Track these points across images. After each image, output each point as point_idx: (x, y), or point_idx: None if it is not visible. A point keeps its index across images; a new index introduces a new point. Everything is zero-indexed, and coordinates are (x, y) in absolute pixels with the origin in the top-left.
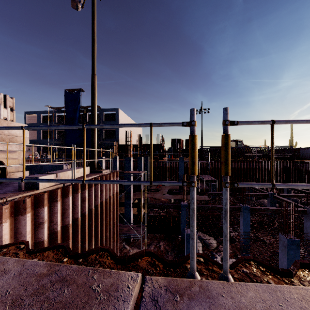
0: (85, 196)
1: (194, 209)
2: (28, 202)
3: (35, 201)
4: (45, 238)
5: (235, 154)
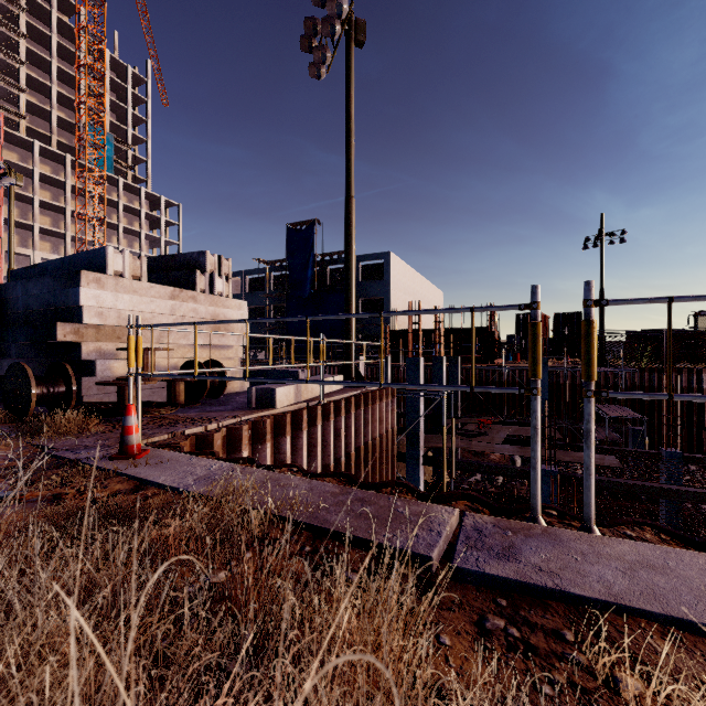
0: (341, 427)
1: (537, 427)
2: (268, 425)
3: (275, 425)
4: None
5: None
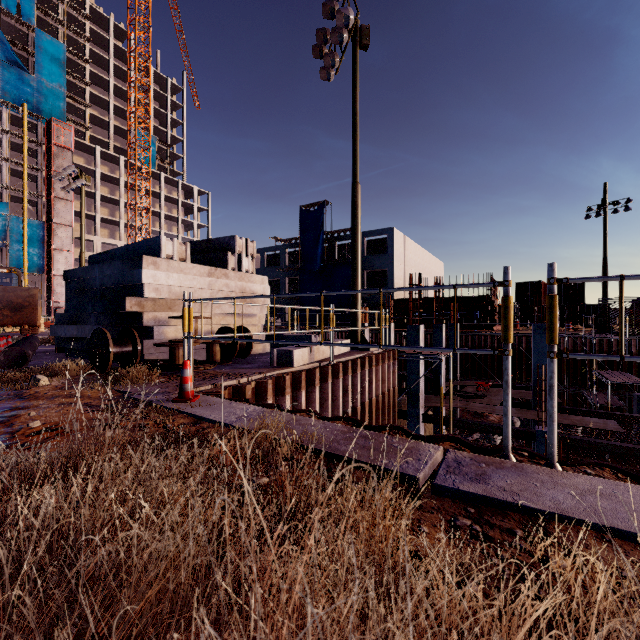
0: (348, 385)
1: (508, 381)
2: (288, 380)
3: (293, 381)
4: None
5: None
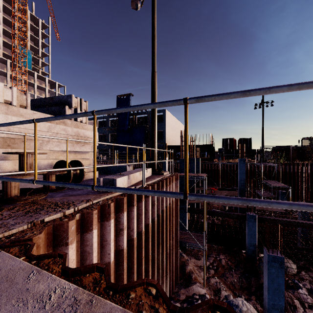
0: (154, 200)
1: None
2: (112, 207)
3: (116, 205)
4: (125, 246)
5: (311, 155)
